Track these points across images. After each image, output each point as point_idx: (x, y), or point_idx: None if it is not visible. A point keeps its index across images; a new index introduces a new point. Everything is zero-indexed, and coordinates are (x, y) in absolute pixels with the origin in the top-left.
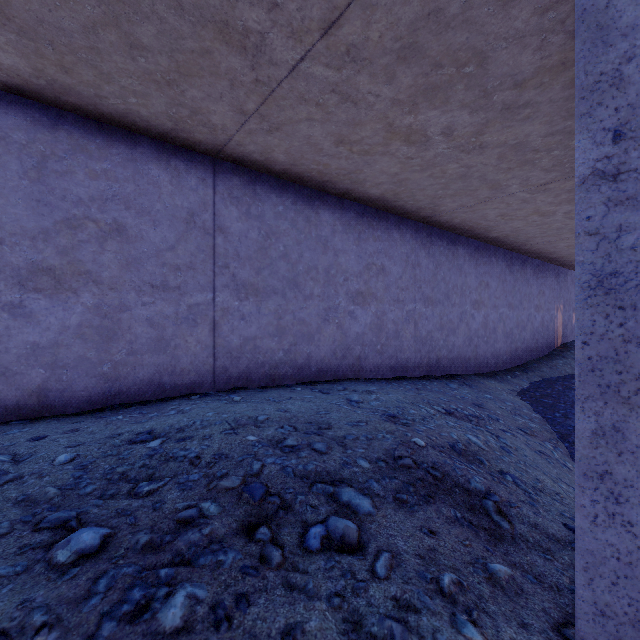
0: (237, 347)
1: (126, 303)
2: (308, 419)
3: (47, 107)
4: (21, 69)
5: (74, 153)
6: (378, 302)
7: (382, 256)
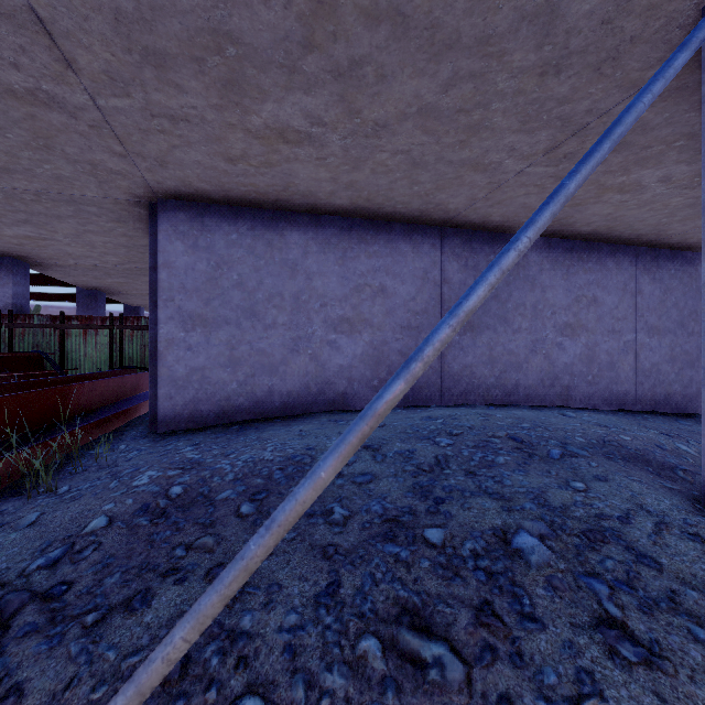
0: (457, 372)
1: (386, 339)
2: (532, 419)
3: (346, 218)
4: (344, 204)
5: (359, 244)
6: (589, 333)
7: (593, 287)
